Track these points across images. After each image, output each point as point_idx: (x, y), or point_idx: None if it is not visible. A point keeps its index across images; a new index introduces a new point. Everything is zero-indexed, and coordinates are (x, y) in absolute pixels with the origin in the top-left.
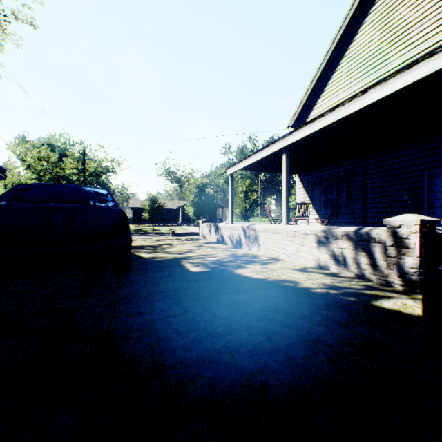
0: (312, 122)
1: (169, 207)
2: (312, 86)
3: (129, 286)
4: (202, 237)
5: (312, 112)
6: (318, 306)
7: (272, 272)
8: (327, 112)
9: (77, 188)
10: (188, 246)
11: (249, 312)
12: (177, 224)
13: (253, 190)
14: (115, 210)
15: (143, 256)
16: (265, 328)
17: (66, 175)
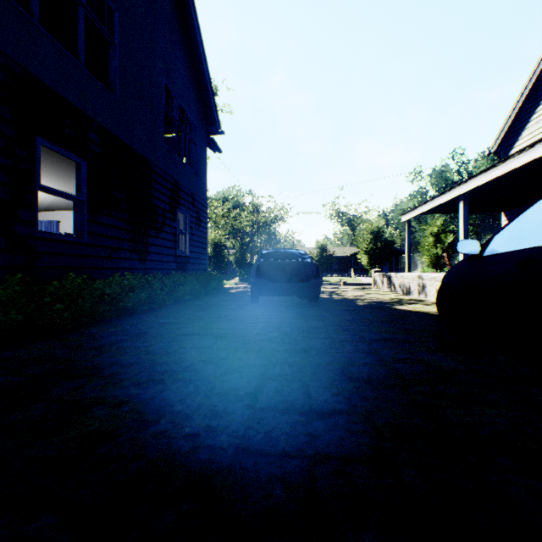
0: (485, 172)
1: (338, 255)
2: (521, 101)
3: (321, 307)
4: (374, 287)
5: (523, 132)
6: (432, 319)
7: (421, 308)
8: (499, 163)
9: (289, 251)
10: (358, 292)
11: (387, 317)
12: (347, 274)
13: (447, 231)
14: (313, 264)
15: (323, 296)
16: (391, 320)
17: (241, 227)
